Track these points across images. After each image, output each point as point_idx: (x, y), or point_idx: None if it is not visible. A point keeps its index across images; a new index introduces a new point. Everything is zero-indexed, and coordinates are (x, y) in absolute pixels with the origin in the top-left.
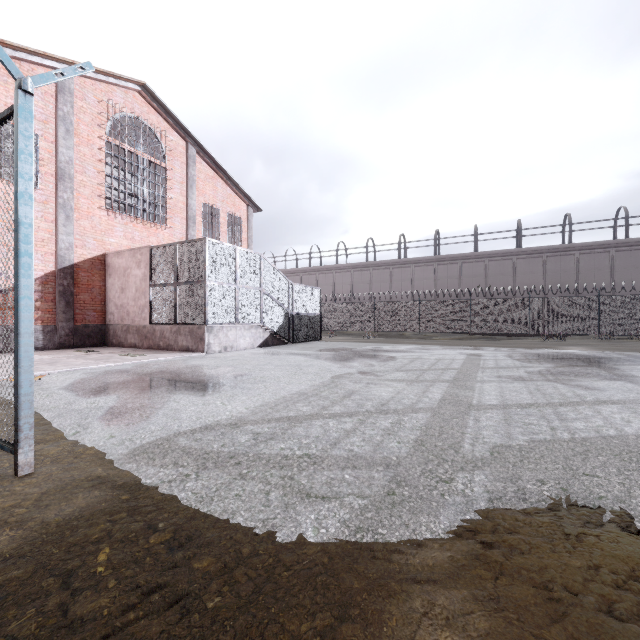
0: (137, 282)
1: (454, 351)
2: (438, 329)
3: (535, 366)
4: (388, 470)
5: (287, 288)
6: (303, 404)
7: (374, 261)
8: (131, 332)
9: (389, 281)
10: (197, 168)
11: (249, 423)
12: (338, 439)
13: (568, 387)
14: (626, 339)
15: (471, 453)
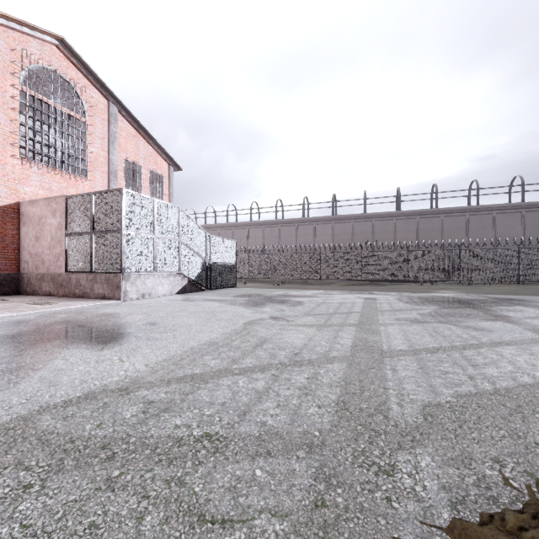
0: (52, 231)
1: (352, 295)
2: (336, 277)
3: (424, 308)
4: (311, 456)
5: (205, 239)
6: (212, 357)
7: (282, 219)
8: (46, 280)
9: (295, 236)
10: (119, 126)
11: (144, 386)
12: (248, 406)
13: (460, 328)
14: (480, 284)
15: (403, 418)
